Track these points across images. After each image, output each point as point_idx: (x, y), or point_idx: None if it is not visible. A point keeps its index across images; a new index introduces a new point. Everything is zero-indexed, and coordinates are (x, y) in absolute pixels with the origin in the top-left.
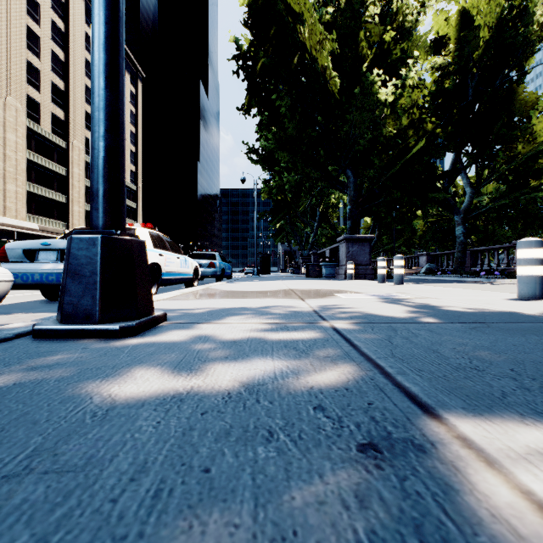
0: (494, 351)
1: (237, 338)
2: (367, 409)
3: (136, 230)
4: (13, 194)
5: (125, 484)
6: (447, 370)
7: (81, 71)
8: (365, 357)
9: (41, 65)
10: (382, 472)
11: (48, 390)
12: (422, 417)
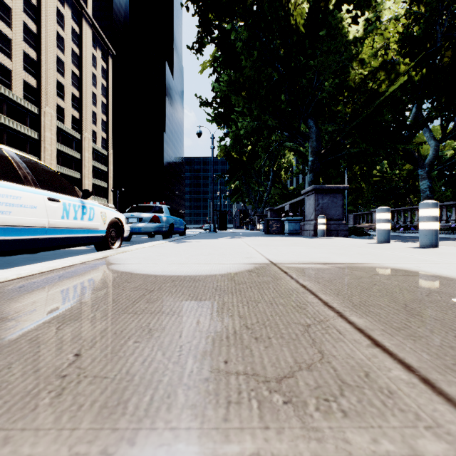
0: None
1: None
2: None
3: None
4: None
5: None
6: None
7: (53, 44)
8: None
9: (12, 35)
10: None
11: None
12: None
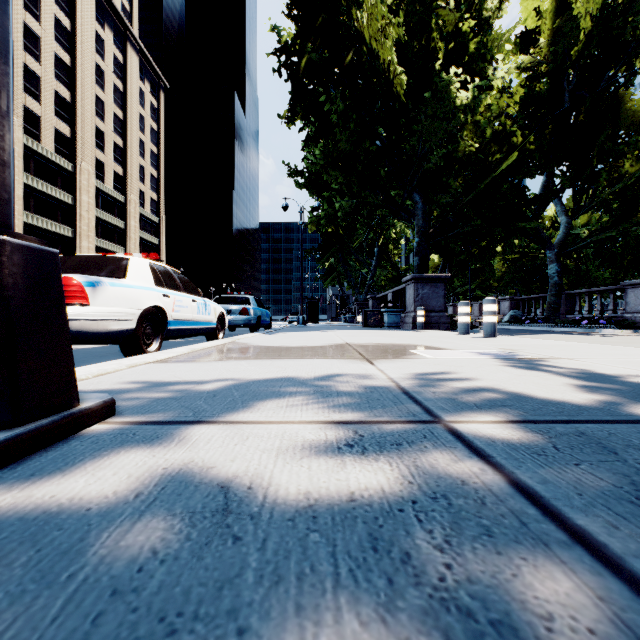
0: None
1: (239, 487)
2: None
3: (129, 260)
4: None
5: None
6: None
7: (90, 79)
8: None
9: (41, 71)
10: None
11: None
12: None
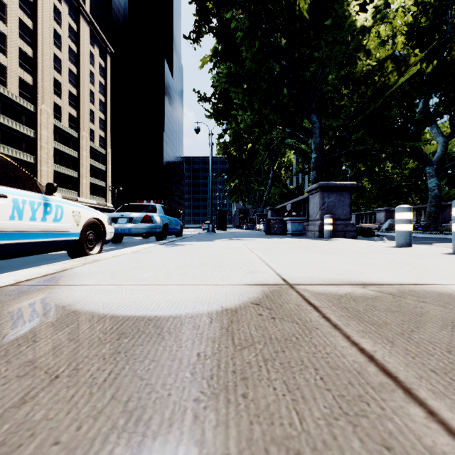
0: None
1: None
2: None
3: None
4: None
5: None
6: None
7: (49, 40)
8: None
9: (7, 31)
10: None
11: None
12: None
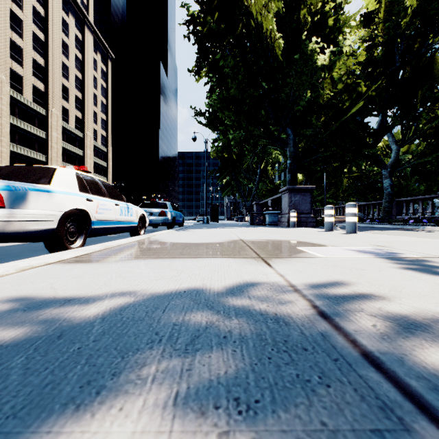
0: None
1: None
2: None
3: (56, 170)
4: None
5: None
6: None
7: (58, 51)
8: None
9: (23, 44)
10: None
11: None
12: None
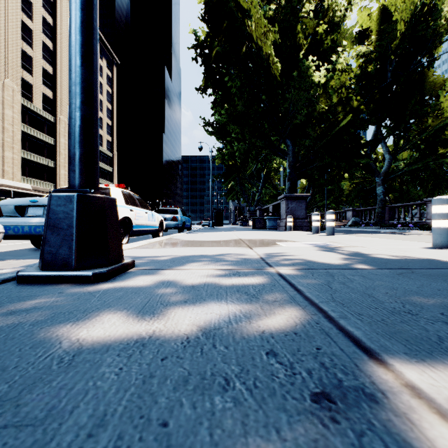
0: (422, 296)
1: (196, 283)
2: (316, 354)
3: (110, 189)
4: (10, 160)
5: (82, 440)
6: (384, 314)
7: (66, 58)
8: (309, 301)
9: (33, 53)
10: (338, 426)
11: (22, 335)
12: (369, 363)
